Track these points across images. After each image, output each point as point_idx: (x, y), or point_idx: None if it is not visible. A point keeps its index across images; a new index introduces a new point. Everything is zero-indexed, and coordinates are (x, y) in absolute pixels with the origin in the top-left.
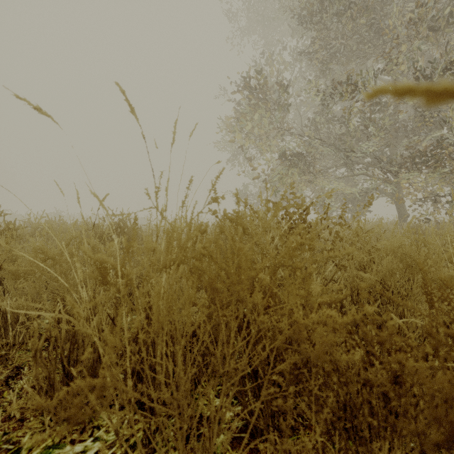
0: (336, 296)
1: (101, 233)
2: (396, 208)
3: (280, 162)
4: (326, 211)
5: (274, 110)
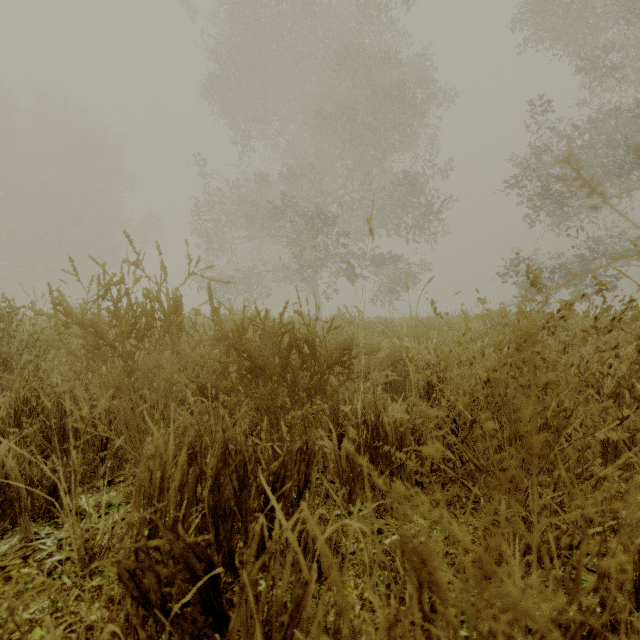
0: None
1: None
2: None
3: None
4: None
5: None
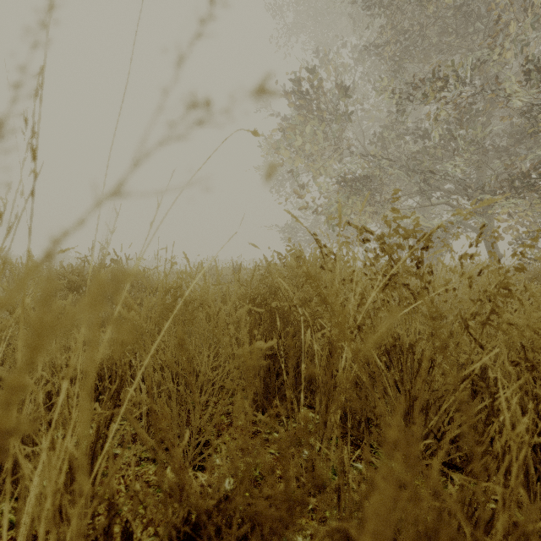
0: (481, 406)
1: (79, 281)
2: (486, 246)
3: (339, 188)
4: (475, 242)
5: (332, 121)
